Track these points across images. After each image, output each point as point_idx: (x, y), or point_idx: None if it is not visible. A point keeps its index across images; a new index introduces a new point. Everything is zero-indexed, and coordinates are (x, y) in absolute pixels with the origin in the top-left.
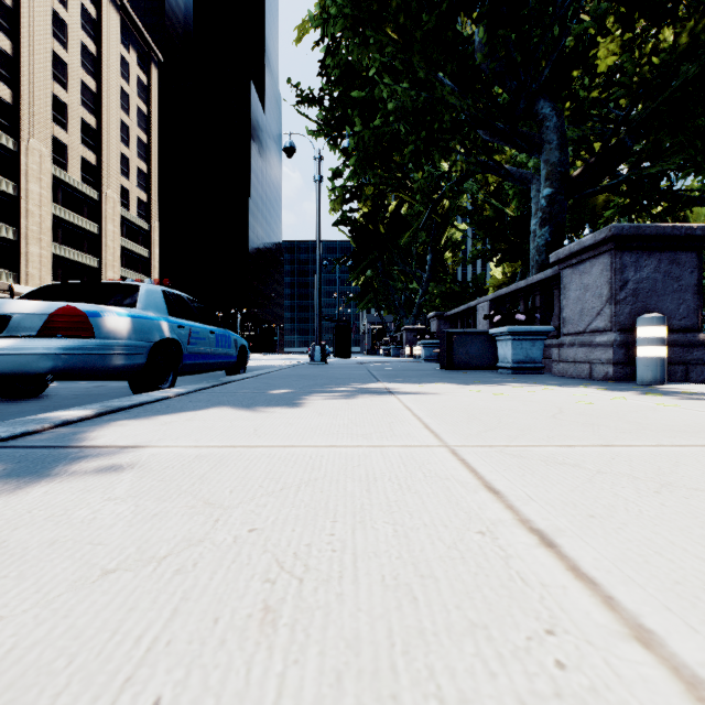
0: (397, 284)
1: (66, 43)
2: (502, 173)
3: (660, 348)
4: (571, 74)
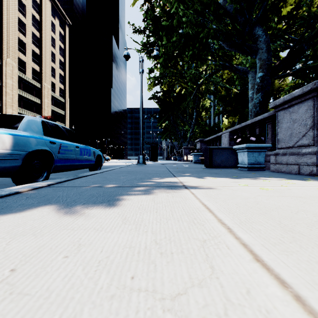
0: (179, 127)
1: (25, 14)
2: (233, 69)
3: None
4: (270, 17)
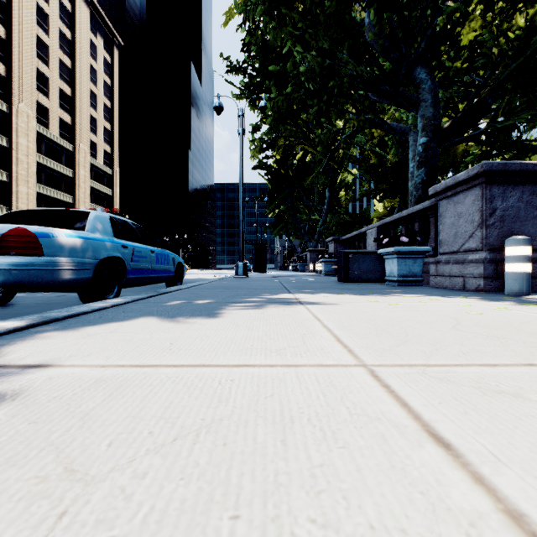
0: (302, 216)
1: (48, 30)
2: (386, 127)
3: (526, 265)
4: (441, 48)
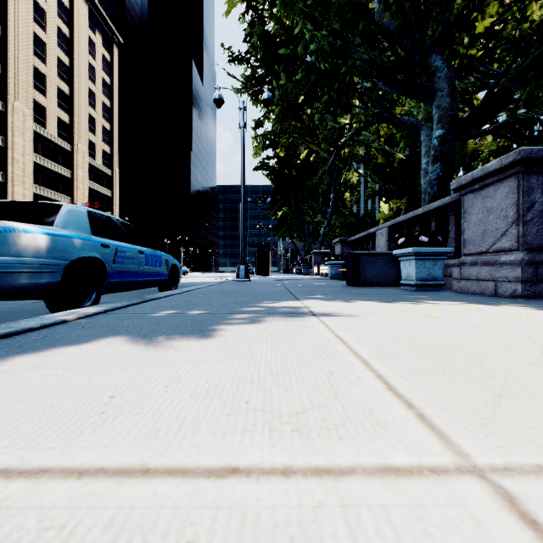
0: (306, 218)
1: (45, 27)
2: (396, 122)
3: None
4: (456, 36)
